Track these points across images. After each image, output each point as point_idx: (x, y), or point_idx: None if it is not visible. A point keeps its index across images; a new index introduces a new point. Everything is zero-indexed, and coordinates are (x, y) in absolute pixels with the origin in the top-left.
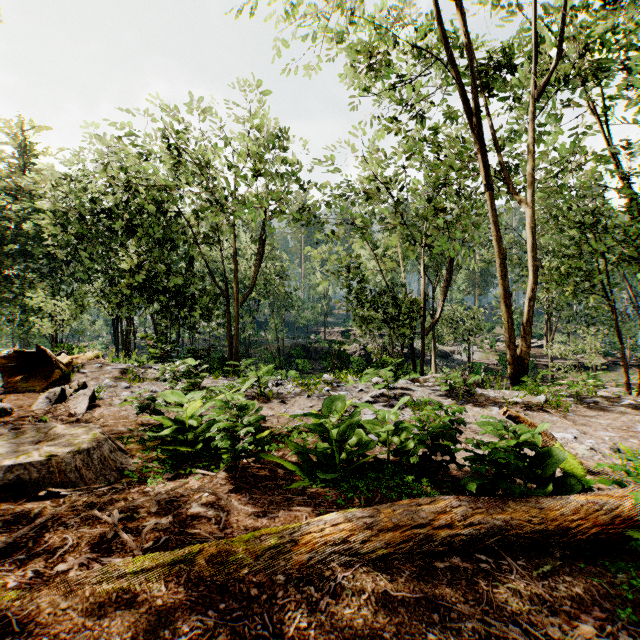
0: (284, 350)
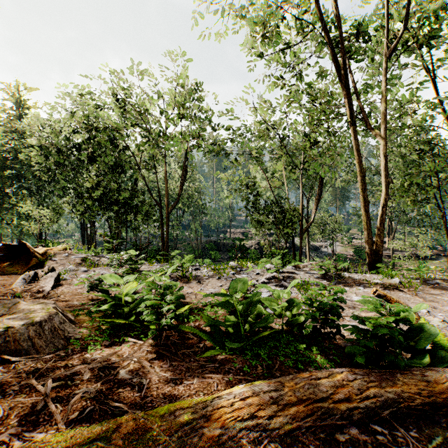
0: (201, 245)
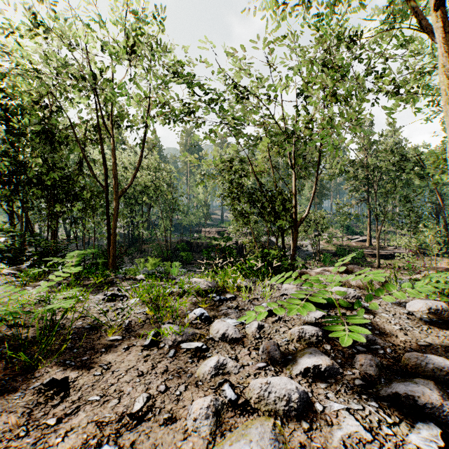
0: (172, 245)
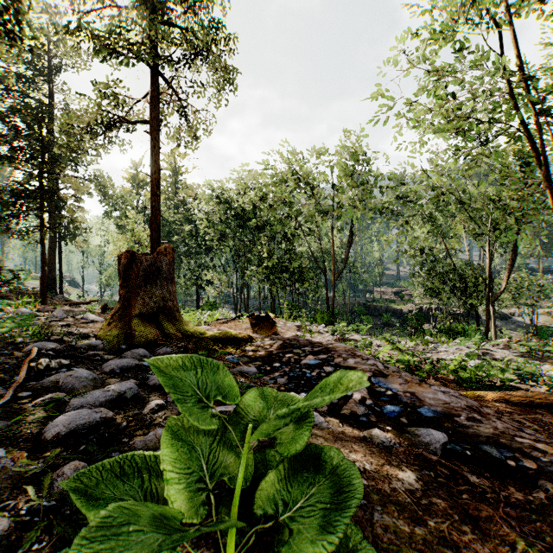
0: (347, 307)
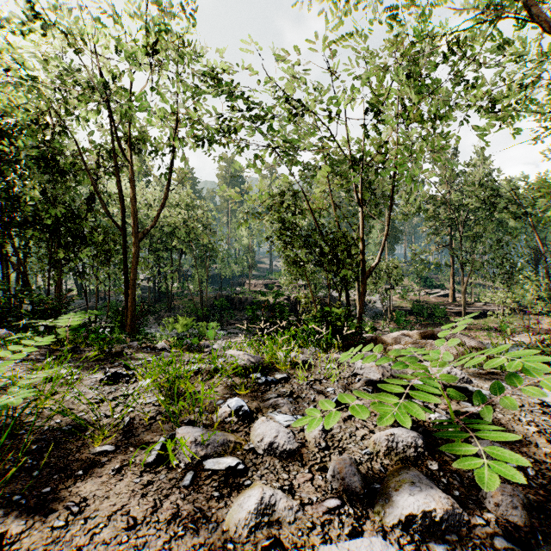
0: (208, 301)
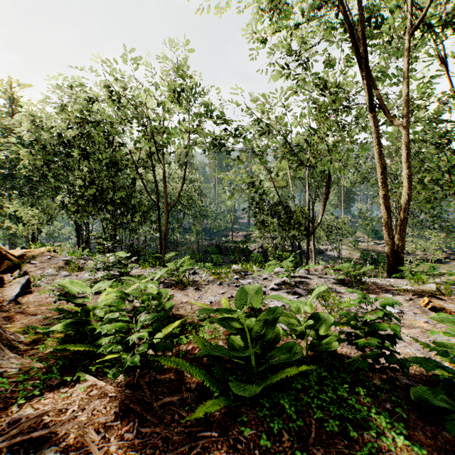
0: (202, 248)
